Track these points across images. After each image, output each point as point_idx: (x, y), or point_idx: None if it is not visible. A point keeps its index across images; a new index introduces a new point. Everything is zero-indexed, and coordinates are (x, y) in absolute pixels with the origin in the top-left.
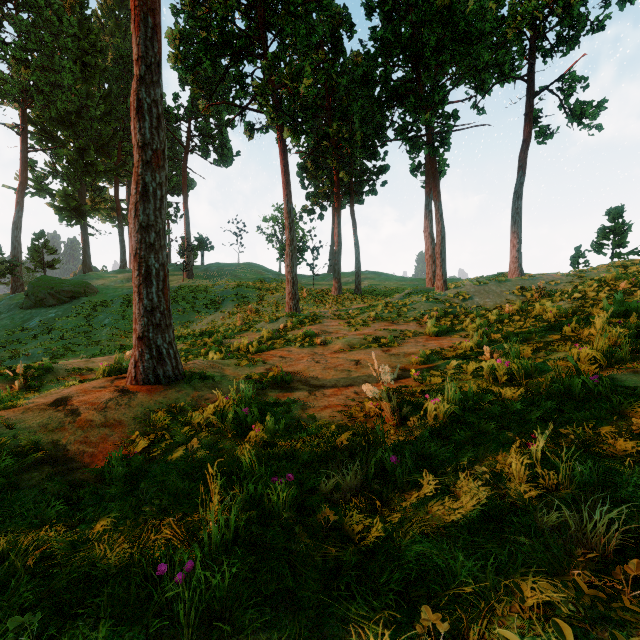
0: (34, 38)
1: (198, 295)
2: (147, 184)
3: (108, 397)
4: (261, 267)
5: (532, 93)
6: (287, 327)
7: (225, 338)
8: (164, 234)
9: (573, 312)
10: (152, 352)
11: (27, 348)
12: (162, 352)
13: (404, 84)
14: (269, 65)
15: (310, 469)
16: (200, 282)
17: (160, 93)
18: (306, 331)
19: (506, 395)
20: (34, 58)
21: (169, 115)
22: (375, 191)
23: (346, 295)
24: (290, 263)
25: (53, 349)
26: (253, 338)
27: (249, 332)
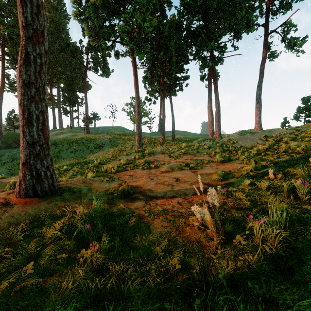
0: (8, 11)
1: (91, 142)
2: (29, 53)
3: None
4: (124, 128)
5: (267, 33)
6: (135, 158)
7: (101, 164)
8: (43, 90)
9: None
10: (32, 174)
11: None
12: (40, 174)
13: (198, 30)
14: (126, 16)
15: None
16: (93, 135)
17: None
18: (146, 160)
19: None
20: (8, 21)
21: (77, 50)
22: (182, 89)
23: (167, 142)
24: (138, 124)
25: (13, 170)
26: (116, 164)
27: (115, 161)
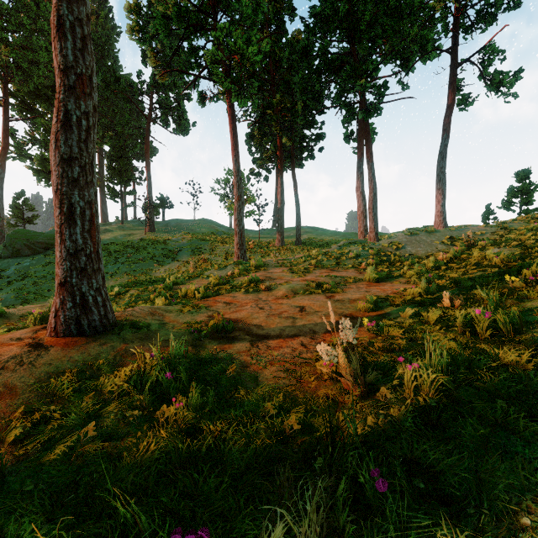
0: (14, 21)
1: (158, 246)
2: (69, 112)
3: (13, 353)
4: (214, 223)
5: (455, 64)
6: (234, 274)
7: (176, 284)
8: (91, 169)
9: (520, 257)
10: (75, 300)
11: (2, 293)
12: (87, 300)
13: (340, 57)
14: (218, 35)
15: (245, 480)
16: (160, 235)
17: (86, 12)
18: (251, 277)
19: (507, 359)
20: (14, 38)
21: (133, 89)
22: (313, 156)
23: (288, 246)
24: (238, 217)
25: (24, 294)
26: (202, 284)
27: (199, 278)
